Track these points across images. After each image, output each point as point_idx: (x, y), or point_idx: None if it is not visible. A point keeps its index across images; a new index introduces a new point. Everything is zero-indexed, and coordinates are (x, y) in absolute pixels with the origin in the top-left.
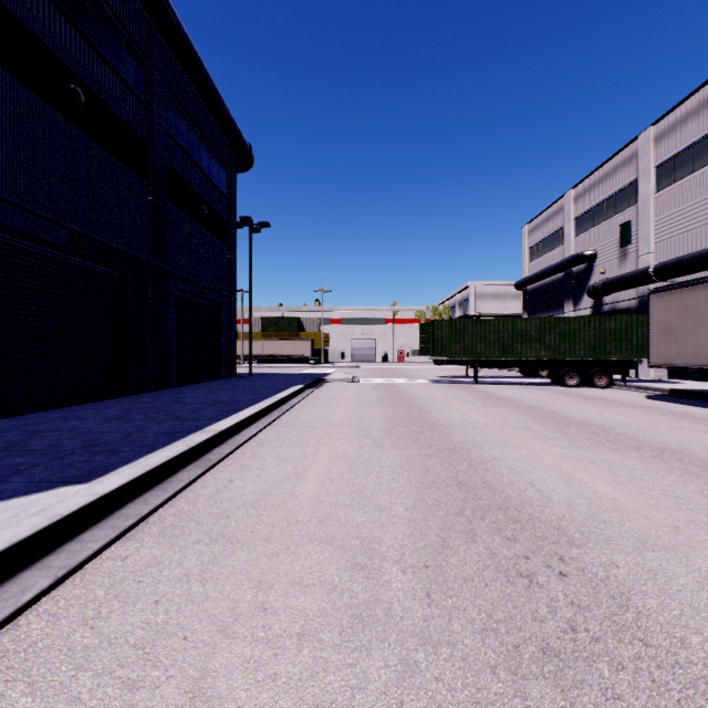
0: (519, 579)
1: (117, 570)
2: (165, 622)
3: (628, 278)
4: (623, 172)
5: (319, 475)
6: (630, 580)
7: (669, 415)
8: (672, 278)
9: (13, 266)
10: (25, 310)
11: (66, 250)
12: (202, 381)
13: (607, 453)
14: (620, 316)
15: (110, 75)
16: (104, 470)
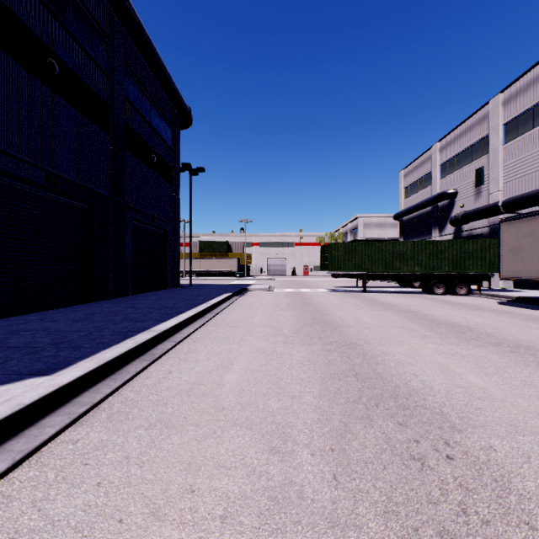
0: (412, 462)
1: (68, 453)
2: (104, 504)
3: (482, 210)
4: (478, 128)
5: (241, 367)
6: (508, 463)
7: (518, 317)
8: (516, 210)
9: (2, 199)
10: (11, 234)
11: (44, 188)
12: (153, 290)
13: (473, 348)
14: (476, 240)
15: (79, 51)
16: (66, 364)
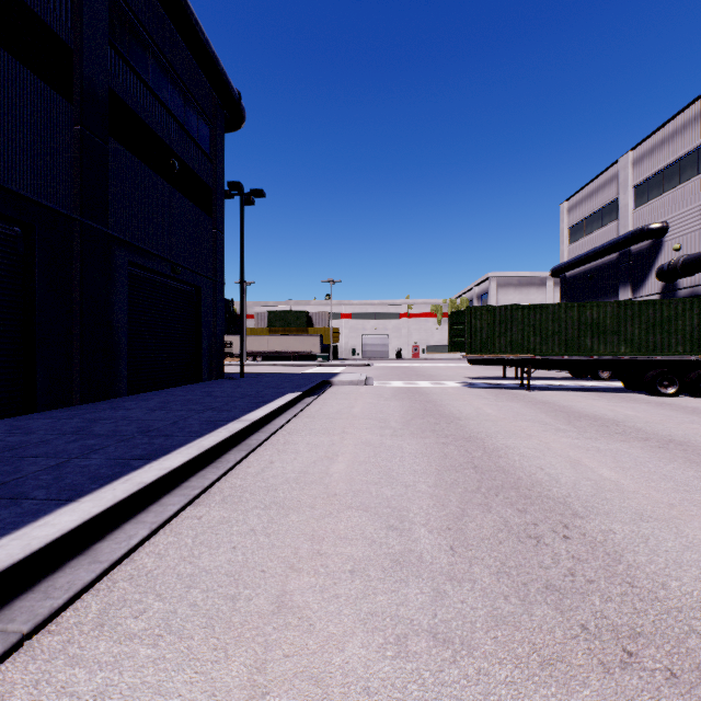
0: None
1: None
2: None
3: None
4: None
5: None
6: None
7: None
8: None
9: None
10: None
11: None
12: (175, 384)
13: None
14: None
15: None
16: None
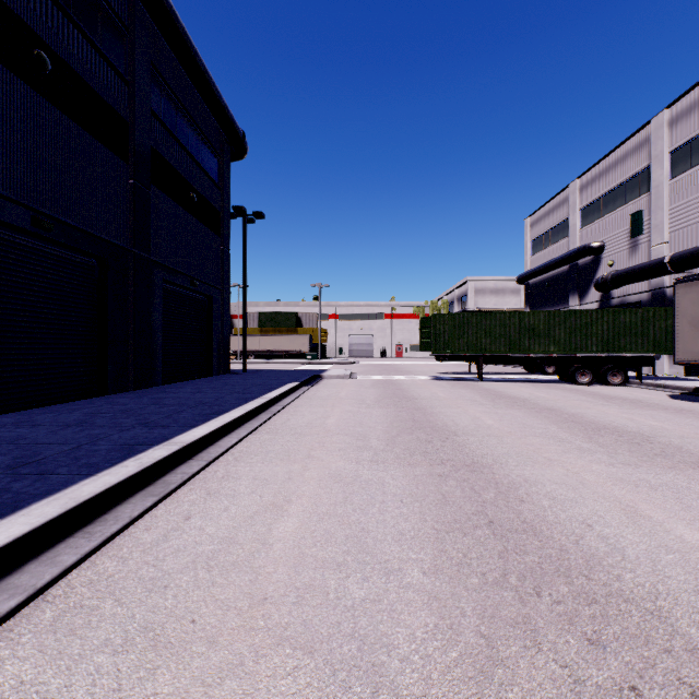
0: None
1: None
2: None
3: (641, 269)
4: (633, 158)
5: (304, 507)
6: None
7: None
8: (690, 268)
9: None
10: None
11: (31, 234)
12: (192, 378)
13: (664, 472)
14: (635, 310)
15: (83, 44)
16: (12, 507)
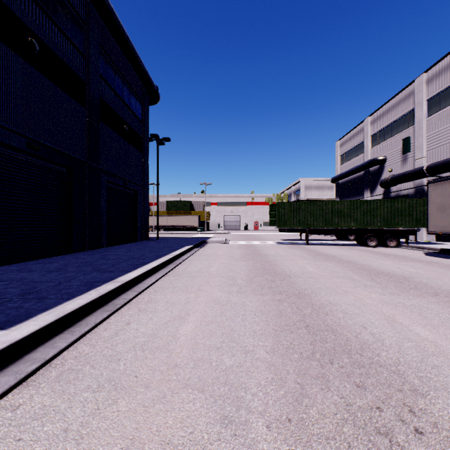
0: (379, 437)
1: (4, 423)
2: None
3: (409, 174)
4: (404, 104)
5: (197, 318)
6: None
7: (447, 267)
8: (439, 174)
9: None
10: None
11: (26, 153)
12: (125, 242)
13: (414, 298)
14: (404, 199)
15: (58, 33)
16: (26, 316)
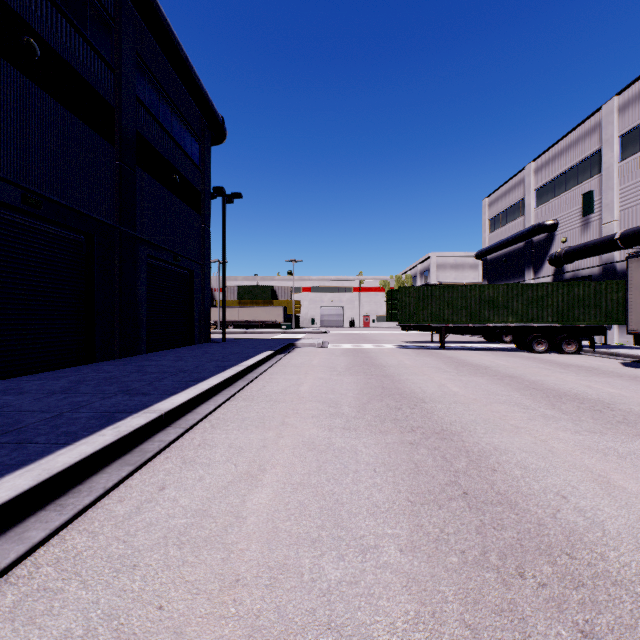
0: None
1: None
2: None
3: (593, 245)
4: (585, 142)
5: (278, 477)
6: None
7: None
8: (639, 244)
9: None
10: None
11: (21, 211)
12: (175, 346)
13: (630, 440)
14: (588, 283)
15: (71, 33)
16: None
